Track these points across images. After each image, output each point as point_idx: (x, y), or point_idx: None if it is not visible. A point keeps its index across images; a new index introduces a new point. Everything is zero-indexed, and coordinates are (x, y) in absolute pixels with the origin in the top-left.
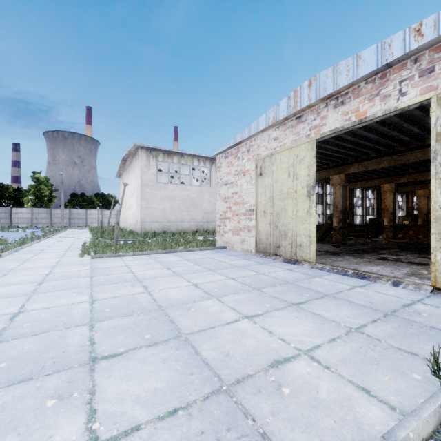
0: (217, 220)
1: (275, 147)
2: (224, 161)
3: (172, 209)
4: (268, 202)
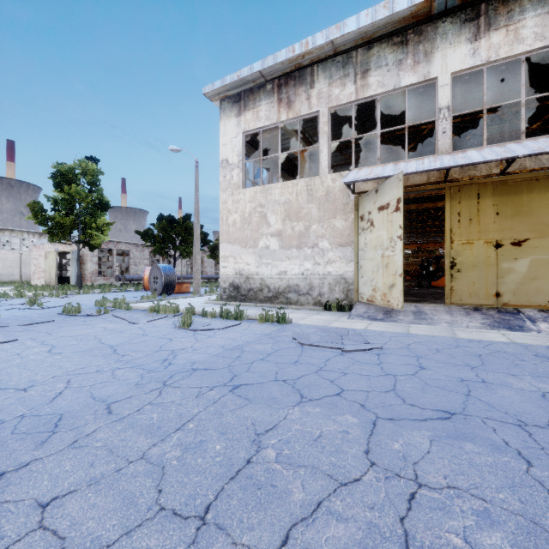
0: (32, 274)
1: (50, 250)
2: (34, 249)
3: (4, 267)
4: (48, 268)
